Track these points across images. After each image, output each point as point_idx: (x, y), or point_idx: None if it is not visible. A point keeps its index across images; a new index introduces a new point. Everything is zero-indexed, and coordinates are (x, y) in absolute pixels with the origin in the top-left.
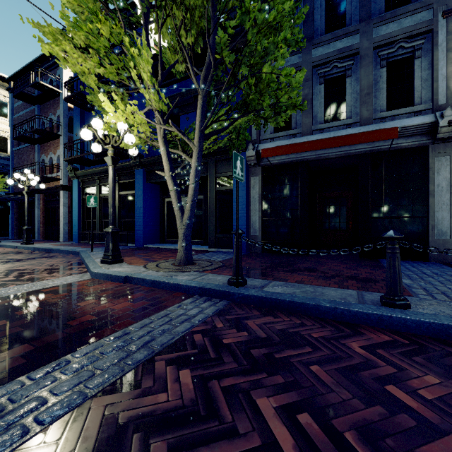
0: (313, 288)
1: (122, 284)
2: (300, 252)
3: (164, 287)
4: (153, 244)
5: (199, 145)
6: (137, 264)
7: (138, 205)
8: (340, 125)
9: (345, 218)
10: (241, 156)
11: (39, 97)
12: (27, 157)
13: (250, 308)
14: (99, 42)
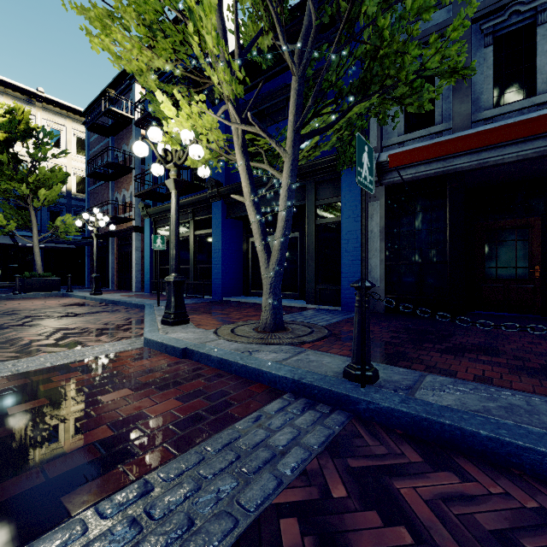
0: (523, 400)
1: (179, 360)
2: (502, 328)
3: (238, 371)
4: (234, 296)
5: (293, 151)
6: (207, 327)
7: (216, 246)
8: (524, 107)
9: (527, 261)
10: (369, 146)
11: (112, 127)
12: (102, 197)
13: (394, 437)
14: (147, 5)
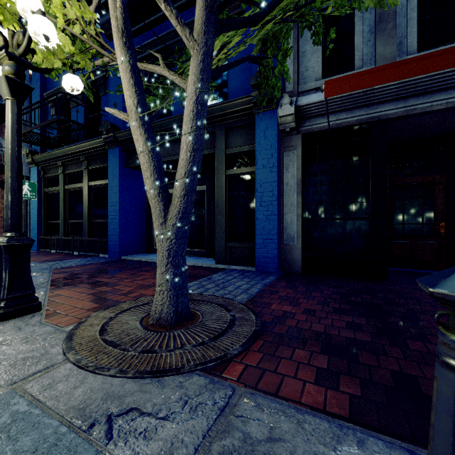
0: None
1: None
2: None
3: None
4: (135, 254)
5: (205, 39)
6: (66, 317)
7: (113, 199)
8: None
9: (432, 218)
10: None
11: None
12: None
13: None
14: None
